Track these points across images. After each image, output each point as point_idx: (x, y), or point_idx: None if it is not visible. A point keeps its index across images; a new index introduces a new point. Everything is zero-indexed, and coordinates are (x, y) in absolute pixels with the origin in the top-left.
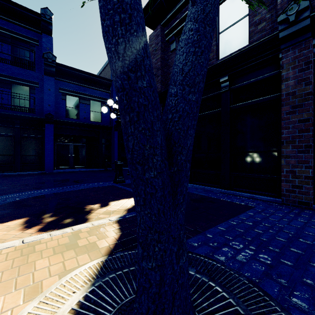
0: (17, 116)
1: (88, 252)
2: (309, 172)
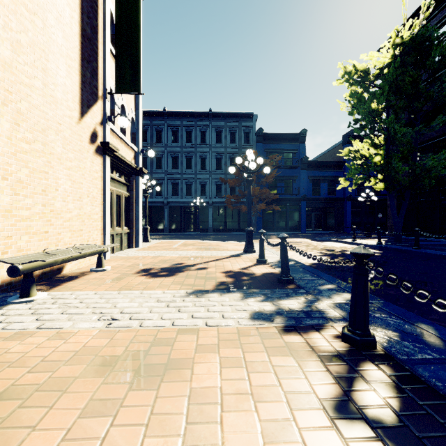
0: (289, 198)
1: None
2: None
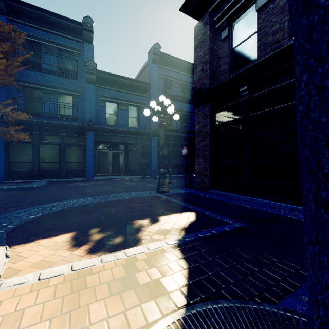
0: (63, 124)
1: (152, 295)
2: None
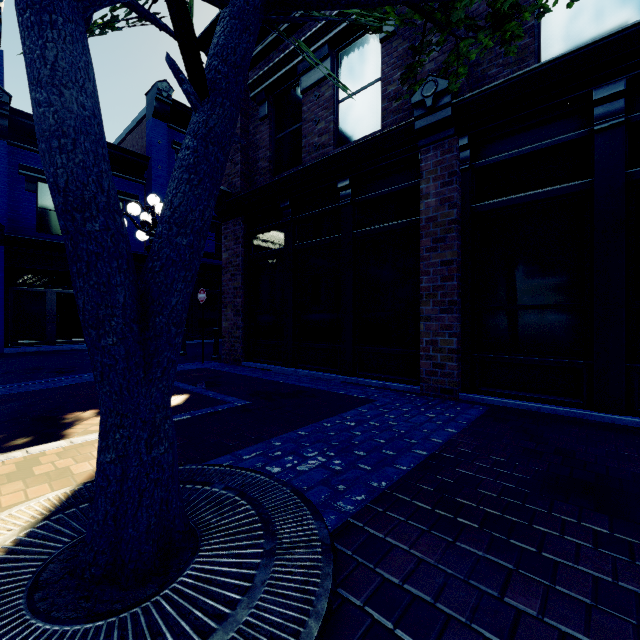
0: None
1: (52, 482)
2: (454, 343)
